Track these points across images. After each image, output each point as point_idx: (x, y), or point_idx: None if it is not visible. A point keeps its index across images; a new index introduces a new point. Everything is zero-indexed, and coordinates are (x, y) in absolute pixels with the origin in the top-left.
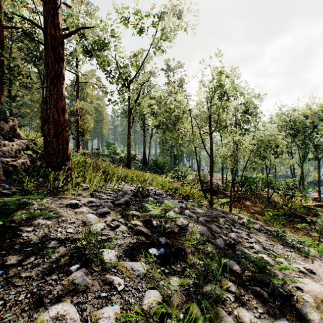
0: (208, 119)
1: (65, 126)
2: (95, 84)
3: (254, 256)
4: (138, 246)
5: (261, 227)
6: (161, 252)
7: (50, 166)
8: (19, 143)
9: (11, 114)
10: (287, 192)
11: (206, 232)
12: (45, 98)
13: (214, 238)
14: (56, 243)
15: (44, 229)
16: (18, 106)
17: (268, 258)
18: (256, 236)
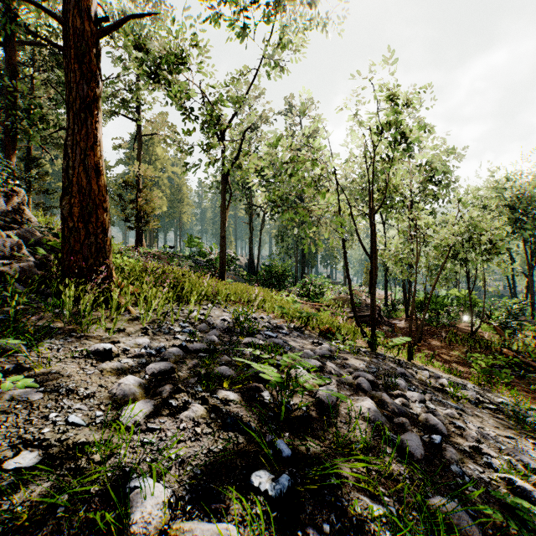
0: (362, 194)
1: (102, 201)
2: (168, 138)
3: (490, 475)
4: (226, 463)
5: (477, 397)
6: (282, 486)
7: (73, 274)
8: (23, 233)
9: (29, 189)
10: (506, 322)
11: (378, 417)
12: (65, 149)
13: (396, 431)
14: (31, 457)
15: (18, 415)
16: (42, 176)
17: (525, 485)
18: (474, 417)
